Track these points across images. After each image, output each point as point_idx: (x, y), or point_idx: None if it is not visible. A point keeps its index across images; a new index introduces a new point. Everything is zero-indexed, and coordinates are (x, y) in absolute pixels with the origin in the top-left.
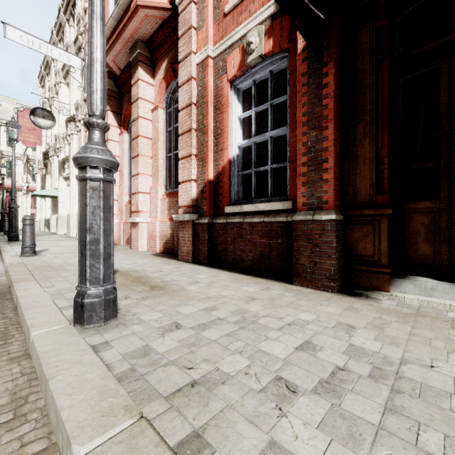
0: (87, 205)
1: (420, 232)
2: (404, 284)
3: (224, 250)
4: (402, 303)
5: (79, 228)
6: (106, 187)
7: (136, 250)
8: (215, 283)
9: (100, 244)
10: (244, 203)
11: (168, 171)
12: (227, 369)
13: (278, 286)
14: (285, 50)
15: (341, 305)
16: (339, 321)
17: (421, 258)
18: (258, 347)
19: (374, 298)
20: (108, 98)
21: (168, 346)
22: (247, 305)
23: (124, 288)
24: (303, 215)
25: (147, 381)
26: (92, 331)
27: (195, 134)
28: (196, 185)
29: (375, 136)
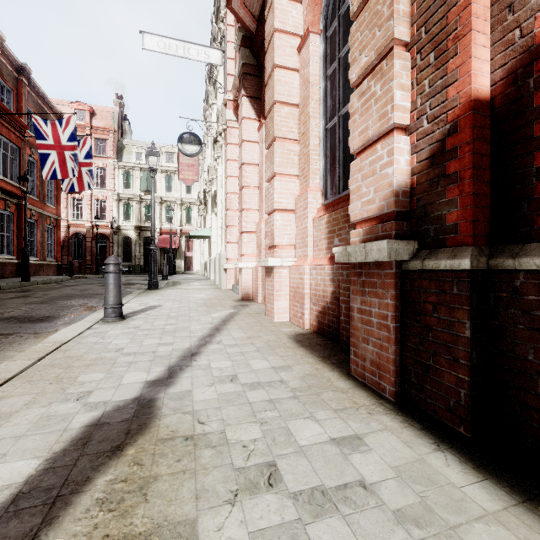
0: None
1: None
2: None
3: None
4: None
5: None
6: None
7: (270, 319)
8: None
9: None
10: None
11: (330, 160)
12: None
13: None
14: None
15: None
16: None
17: None
18: None
19: None
20: (242, 78)
21: None
22: None
23: None
24: None
25: None
26: None
27: None
28: (409, 145)
29: None
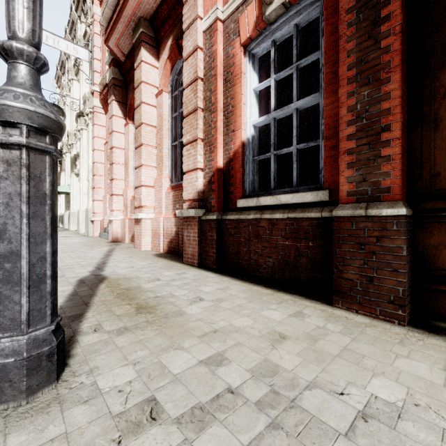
0: None
1: None
2: None
3: (236, 253)
4: None
5: None
6: (36, 160)
7: (139, 249)
8: (225, 301)
9: (21, 259)
10: (262, 195)
11: (174, 162)
12: None
13: (313, 310)
14: None
15: (433, 357)
16: None
17: None
18: None
19: None
20: (113, 87)
21: None
22: (274, 352)
23: (100, 310)
24: (349, 209)
25: None
26: None
27: (202, 114)
28: (203, 175)
29: None
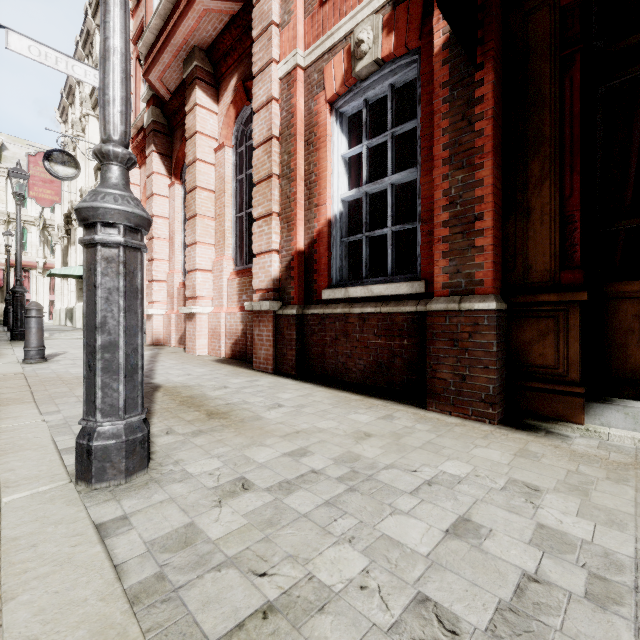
0: (97, 287)
1: (633, 330)
2: (607, 413)
3: (320, 355)
4: (607, 443)
5: (85, 324)
6: (130, 257)
7: (192, 354)
8: (307, 407)
9: (119, 350)
10: (351, 285)
11: (239, 239)
12: (328, 577)
13: (404, 413)
14: (414, 50)
15: (509, 447)
16: (511, 478)
17: (635, 371)
18: (380, 529)
19: (559, 435)
20: (153, 134)
21: (226, 526)
22: (357, 446)
23: (166, 416)
24: (443, 303)
25: (183, 603)
26: (103, 495)
27: (278, 182)
28: (279, 259)
29: (559, 177)
